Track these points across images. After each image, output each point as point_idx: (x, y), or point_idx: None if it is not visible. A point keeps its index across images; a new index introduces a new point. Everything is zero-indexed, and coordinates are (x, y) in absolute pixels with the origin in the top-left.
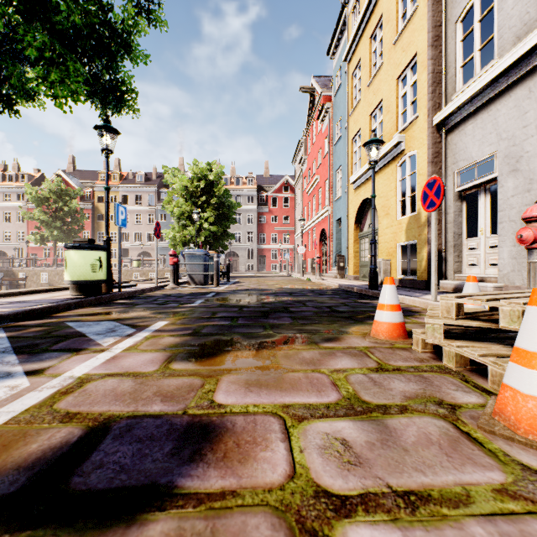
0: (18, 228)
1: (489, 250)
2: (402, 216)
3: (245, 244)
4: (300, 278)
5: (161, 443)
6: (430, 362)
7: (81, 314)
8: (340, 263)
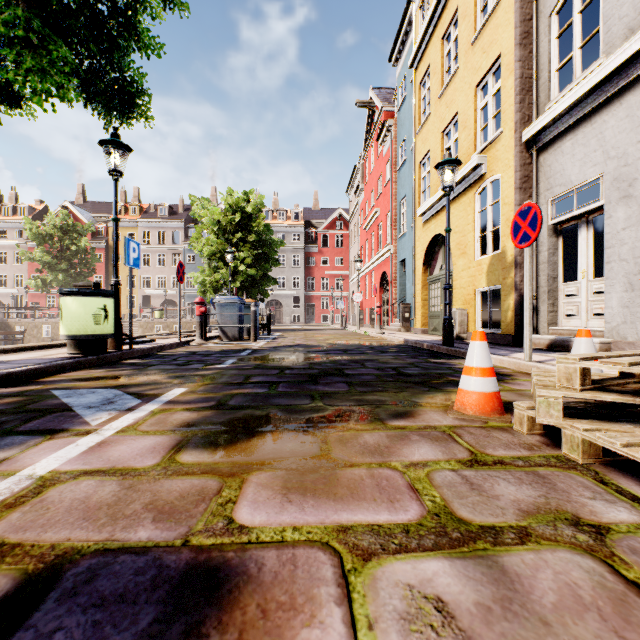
0: (15, 271)
1: (593, 297)
2: (482, 255)
3: (290, 291)
4: (357, 331)
5: (136, 609)
6: (542, 451)
7: (76, 378)
8: (405, 314)
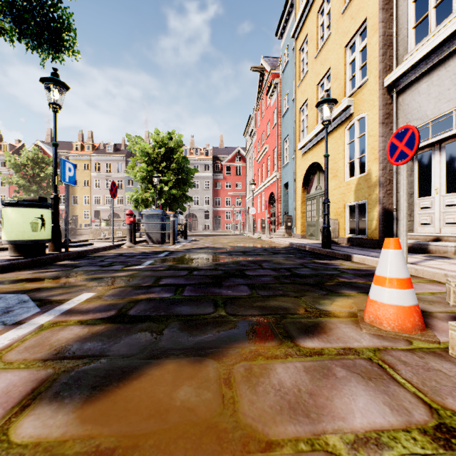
0: (0, 192)
1: (445, 209)
2: (350, 177)
3: (202, 207)
4: (252, 236)
5: None
6: None
7: None
8: (287, 223)
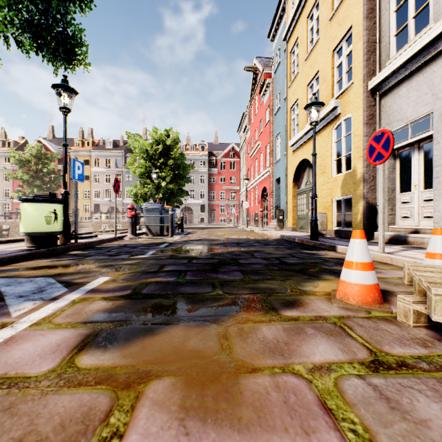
0: (4, 187)
1: (423, 203)
2: (337, 173)
3: (198, 200)
4: (245, 229)
5: None
6: (438, 348)
7: (23, 267)
8: (279, 216)
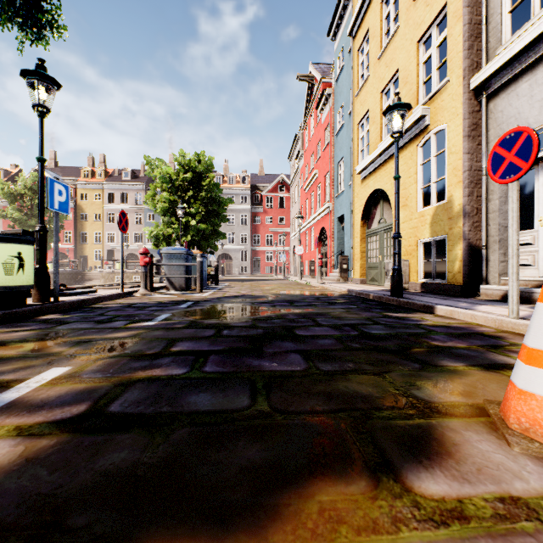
0: None
1: None
2: (424, 207)
3: (238, 246)
4: (298, 281)
5: None
6: None
7: None
8: (343, 265)
